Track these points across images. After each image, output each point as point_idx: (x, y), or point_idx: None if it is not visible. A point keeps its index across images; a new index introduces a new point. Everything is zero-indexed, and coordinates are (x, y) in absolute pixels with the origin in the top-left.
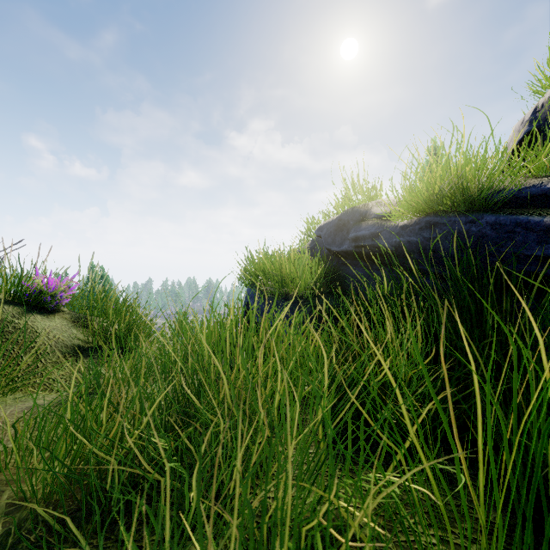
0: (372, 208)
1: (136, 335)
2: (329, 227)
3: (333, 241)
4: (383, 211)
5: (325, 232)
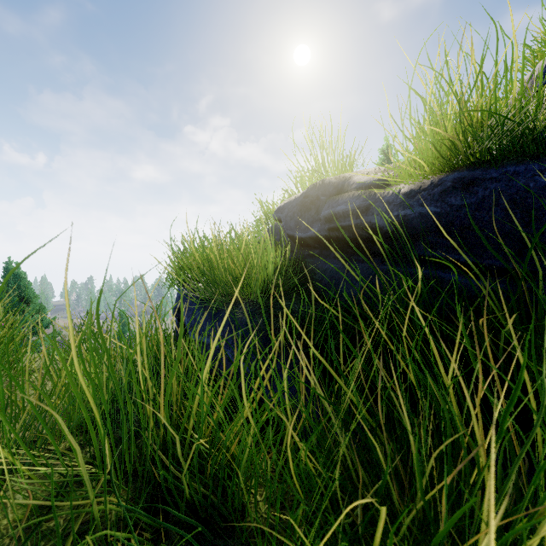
0: (351, 177)
1: None
2: (291, 207)
3: (296, 225)
4: (370, 178)
5: (286, 213)
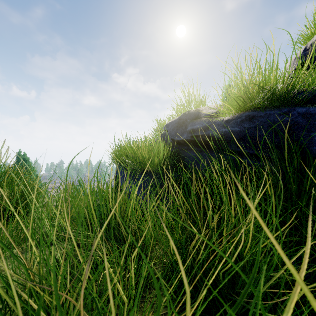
0: (202, 110)
1: (26, 202)
2: (173, 124)
3: (175, 134)
4: (211, 112)
5: (170, 128)
